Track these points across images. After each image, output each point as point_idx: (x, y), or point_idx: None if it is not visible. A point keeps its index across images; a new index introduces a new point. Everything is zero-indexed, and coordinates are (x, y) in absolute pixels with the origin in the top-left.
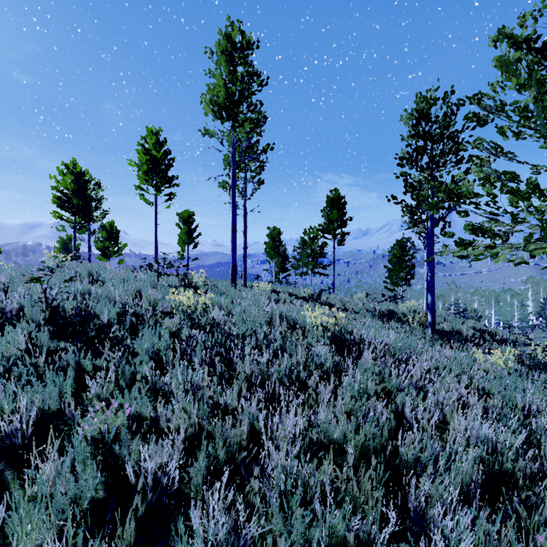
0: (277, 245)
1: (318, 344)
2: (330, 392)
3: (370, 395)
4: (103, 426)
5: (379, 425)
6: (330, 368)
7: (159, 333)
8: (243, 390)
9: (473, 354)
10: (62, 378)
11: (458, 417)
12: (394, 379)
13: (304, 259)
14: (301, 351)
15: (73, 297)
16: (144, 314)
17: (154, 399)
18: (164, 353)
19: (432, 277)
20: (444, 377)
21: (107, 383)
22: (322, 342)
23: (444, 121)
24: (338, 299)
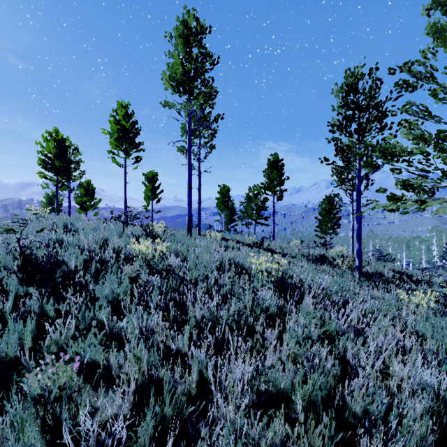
0: (226, 200)
1: (263, 289)
2: (275, 336)
3: (313, 339)
4: (48, 383)
5: (324, 372)
6: (274, 312)
7: (120, 279)
8: (193, 335)
9: (398, 295)
10: (22, 325)
11: (399, 364)
12: (334, 323)
13: (249, 212)
14: (248, 296)
15: (45, 246)
16: (109, 261)
17: (110, 344)
18: (123, 298)
19: (359, 227)
20: (380, 320)
21: (65, 329)
22: (267, 287)
23: (370, 93)
24: (278, 245)
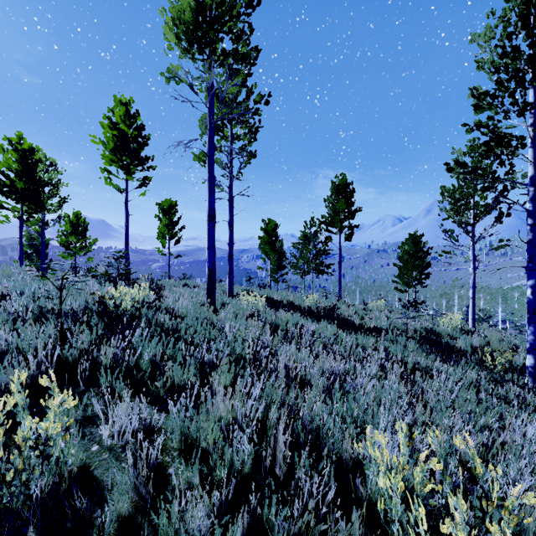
0: (273, 240)
1: None
2: None
3: None
4: None
5: None
6: None
7: None
8: None
9: None
10: None
11: None
12: None
13: (306, 257)
14: None
15: None
16: None
17: None
18: None
19: (535, 293)
20: None
21: None
22: None
23: None
24: (352, 309)
